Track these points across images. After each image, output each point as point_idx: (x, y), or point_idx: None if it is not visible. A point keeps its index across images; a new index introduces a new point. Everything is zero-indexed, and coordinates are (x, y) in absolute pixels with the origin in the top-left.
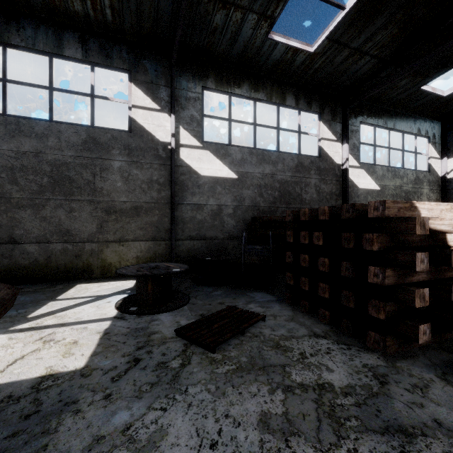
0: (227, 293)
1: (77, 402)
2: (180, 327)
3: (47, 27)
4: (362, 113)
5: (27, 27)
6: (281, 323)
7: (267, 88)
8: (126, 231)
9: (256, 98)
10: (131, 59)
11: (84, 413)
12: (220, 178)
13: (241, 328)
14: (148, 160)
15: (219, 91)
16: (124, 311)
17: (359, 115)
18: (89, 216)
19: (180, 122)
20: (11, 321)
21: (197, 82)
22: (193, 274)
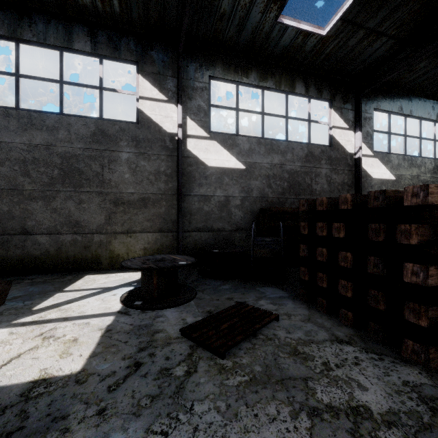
0: (235, 287)
1: (67, 417)
2: (186, 326)
3: (57, 22)
4: (376, 99)
5: (38, 22)
6: (297, 324)
7: (275, 76)
8: (133, 222)
9: (264, 86)
10: (138, 50)
11: (72, 434)
12: (227, 168)
13: (253, 330)
14: (156, 151)
15: (227, 80)
16: (128, 306)
17: (373, 101)
18: (98, 208)
19: (187, 112)
20: (16, 314)
21: (204, 72)
22: (200, 266)
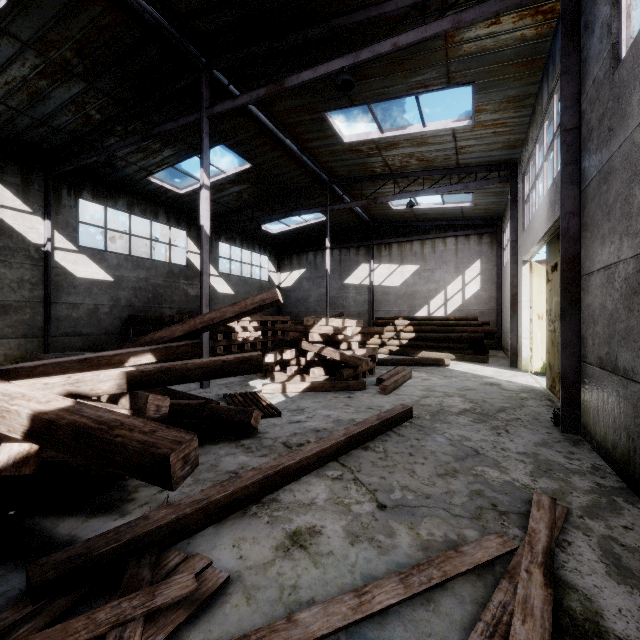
0: None
1: None
2: None
3: None
4: (221, 234)
5: None
6: None
7: (142, 205)
8: None
9: (132, 212)
10: None
11: None
12: (97, 280)
13: None
14: (19, 260)
15: (96, 202)
16: None
17: (219, 235)
18: None
19: (55, 226)
20: None
21: (74, 191)
22: None
